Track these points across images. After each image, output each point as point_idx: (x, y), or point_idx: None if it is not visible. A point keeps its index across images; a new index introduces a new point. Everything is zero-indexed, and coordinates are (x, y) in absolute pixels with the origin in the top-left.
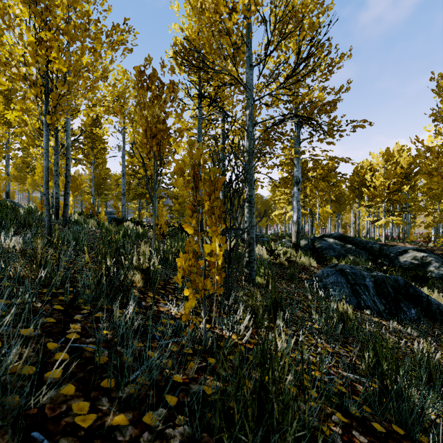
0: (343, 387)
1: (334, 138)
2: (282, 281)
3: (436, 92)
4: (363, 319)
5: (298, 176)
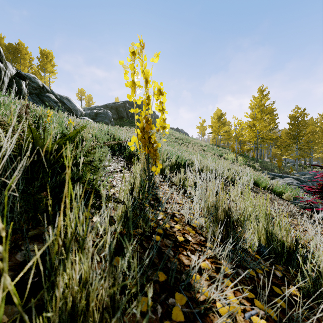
0: None
1: None
2: None
3: None
4: None
5: None
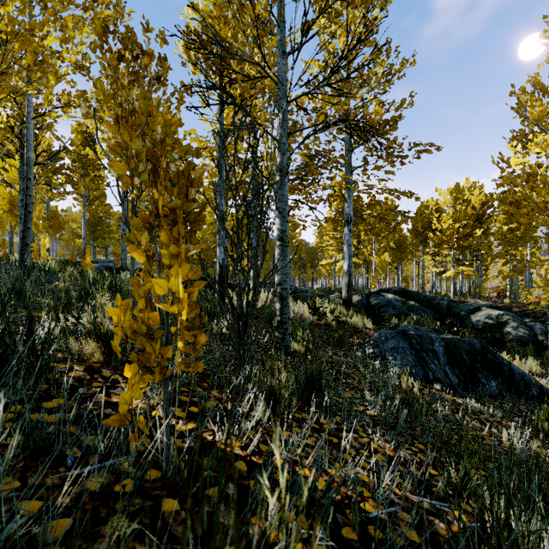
0: (414, 532)
1: (394, 166)
2: (327, 347)
3: (517, 110)
4: (432, 397)
5: (350, 213)
